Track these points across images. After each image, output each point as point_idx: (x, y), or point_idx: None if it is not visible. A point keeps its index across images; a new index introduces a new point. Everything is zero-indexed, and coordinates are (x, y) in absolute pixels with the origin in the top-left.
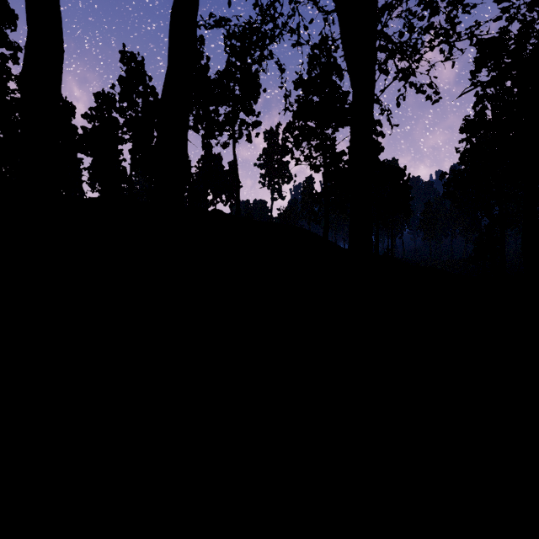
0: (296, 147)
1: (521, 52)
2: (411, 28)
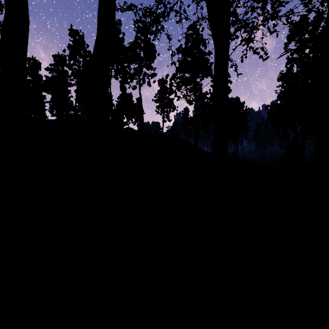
0: (177, 89)
1: (315, 31)
2: (253, 8)
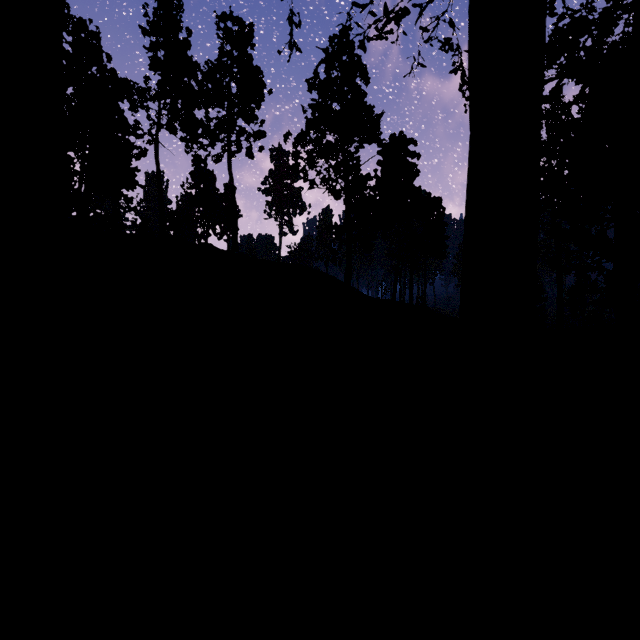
0: (310, 166)
1: (603, 44)
2: None
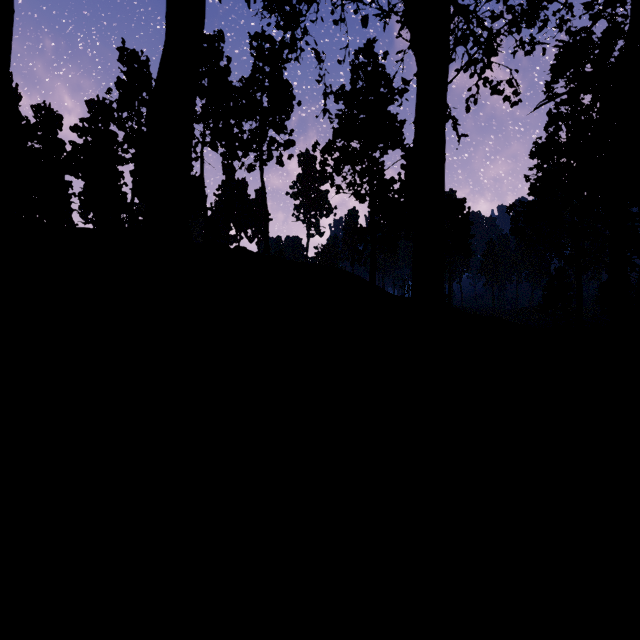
0: (336, 172)
1: (605, 60)
2: None
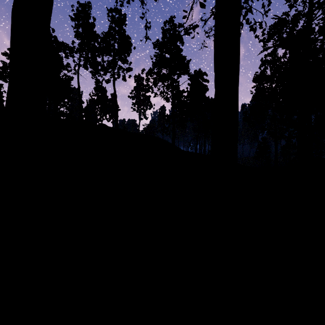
0: (154, 85)
1: (294, 31)
2: None
